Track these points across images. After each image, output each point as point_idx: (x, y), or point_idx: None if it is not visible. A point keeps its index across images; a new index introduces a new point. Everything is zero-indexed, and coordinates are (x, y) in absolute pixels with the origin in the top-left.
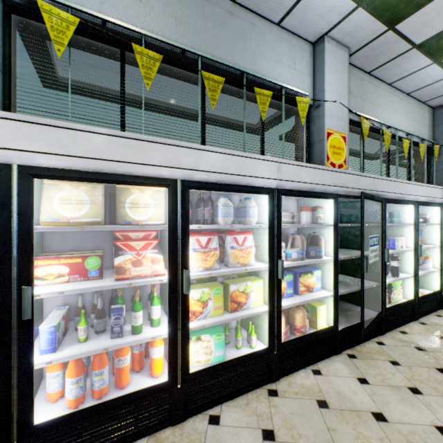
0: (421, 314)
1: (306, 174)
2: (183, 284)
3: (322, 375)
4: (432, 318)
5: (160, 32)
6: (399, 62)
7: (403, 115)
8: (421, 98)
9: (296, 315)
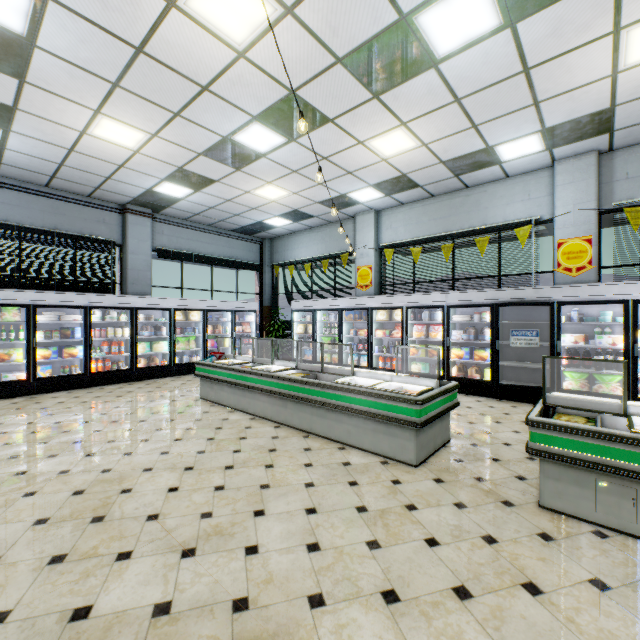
0: None
1: (464, 296)
2: (405, 341)
3: (466, 396)
4: None
5: (427, 231)
6: None
7: None
8: None
9: (468, 369)
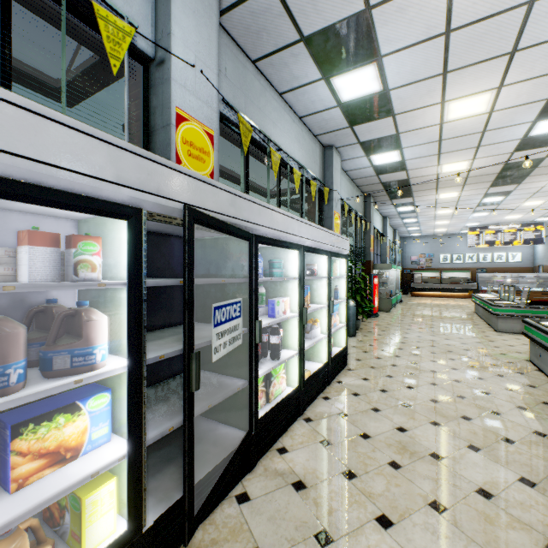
0: (308, 403)
1: None
2: None
3: None
4: (319, 406)
5: None
6: (287, 59)
7: (295, 142)
8: (313, 129)
9: None
